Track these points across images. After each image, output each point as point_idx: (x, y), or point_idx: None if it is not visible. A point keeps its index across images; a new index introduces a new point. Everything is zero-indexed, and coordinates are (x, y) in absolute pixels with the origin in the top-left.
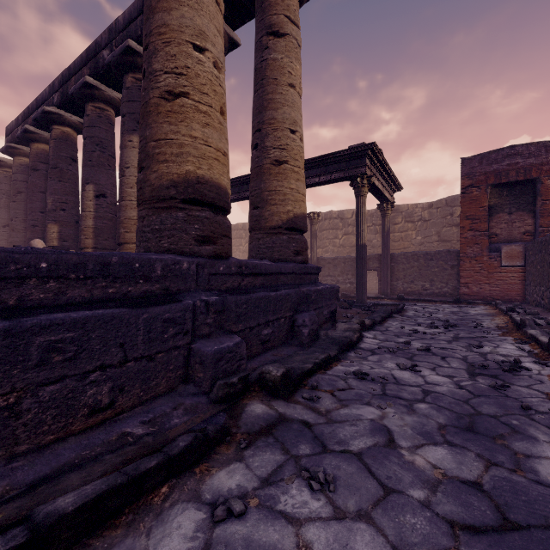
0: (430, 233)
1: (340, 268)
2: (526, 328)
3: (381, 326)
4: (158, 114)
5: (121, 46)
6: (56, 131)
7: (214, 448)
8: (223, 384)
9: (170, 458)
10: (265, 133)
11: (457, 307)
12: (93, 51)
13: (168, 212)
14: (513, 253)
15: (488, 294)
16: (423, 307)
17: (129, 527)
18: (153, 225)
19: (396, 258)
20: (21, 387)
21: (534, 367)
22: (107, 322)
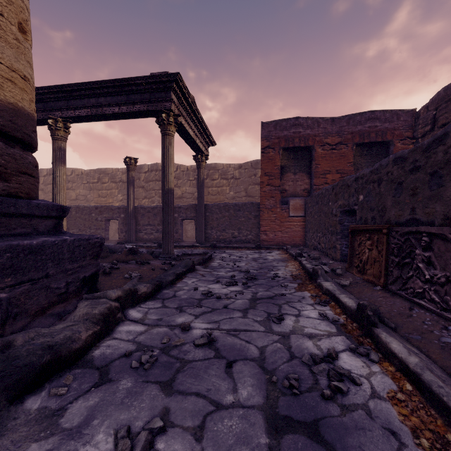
0: (240, 189)
1: (160, 217)
2: (319, 279)
3: (172, 288)
4: None
5: None
6: None
7: None
8: None
9: None
10: None
11: (258, 252)
12: None
13: None
14: (297, 206)
15: (280, 240)
16: (230, 254)
17: None
18: None
19: (211, 208)
20: None
21: (358, 366)
22: None
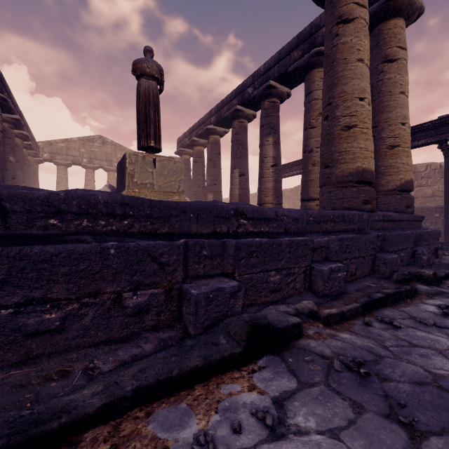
0: None
1: None
2: None
3: None
4: (340, 139)
5: (264, 85)
6: (211, 138)
7: (415, 294)
8: (401, 273)
9: (406, 290)
10: (381, 128)
11: None
12: (240, 90)
13: (347, 189)
14: None
15: None
16: None
17: (406, 304)
18: (338, 196)
19: None
20: (340, 259)
21: None
22: (356, 239)
